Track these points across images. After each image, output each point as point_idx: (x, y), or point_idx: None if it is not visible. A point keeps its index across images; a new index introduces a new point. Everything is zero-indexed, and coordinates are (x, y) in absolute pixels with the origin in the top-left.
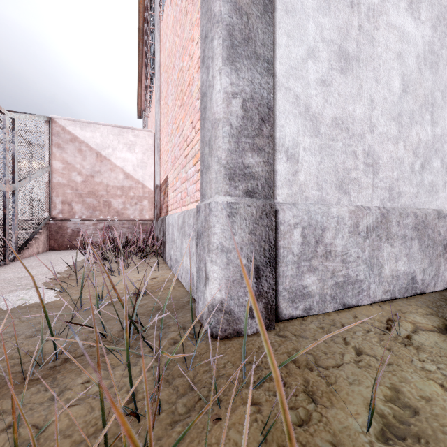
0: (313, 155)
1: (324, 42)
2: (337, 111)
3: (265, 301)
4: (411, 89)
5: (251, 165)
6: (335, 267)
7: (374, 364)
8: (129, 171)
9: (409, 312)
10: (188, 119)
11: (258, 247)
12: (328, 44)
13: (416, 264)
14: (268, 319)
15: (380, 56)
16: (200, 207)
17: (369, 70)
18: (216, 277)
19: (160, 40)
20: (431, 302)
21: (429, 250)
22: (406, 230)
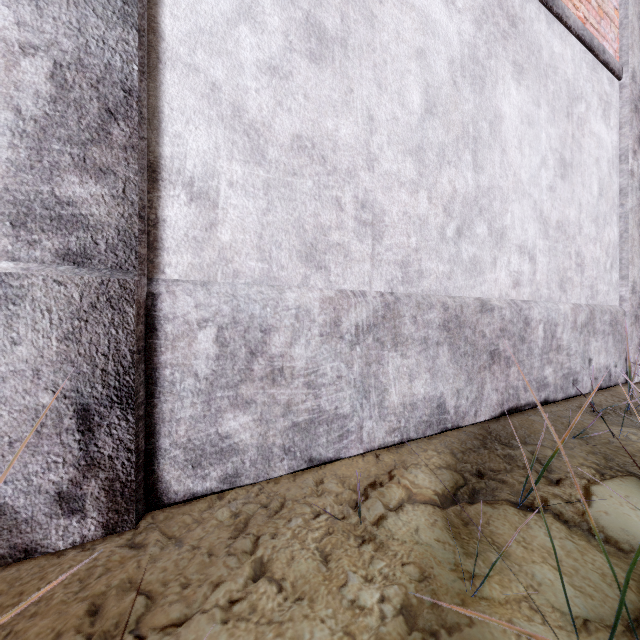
0: (250, 196)
1: (275, 0)
2: (303, 125)
3: (108, 476)
4: (440, 109)
5: (79, 200)
6: (292, 395)
7: (266, 604)
8: None
9: (414, 466)
10: None
11: (86, 368)
12: (284, 4)
13: (446, 383)
14: (116, 511)
15: (387, 48)
16: None
17: (365, 66)
18: None
19: None
20: (460, 444)
21: (467, 360)
22: (428, 330)
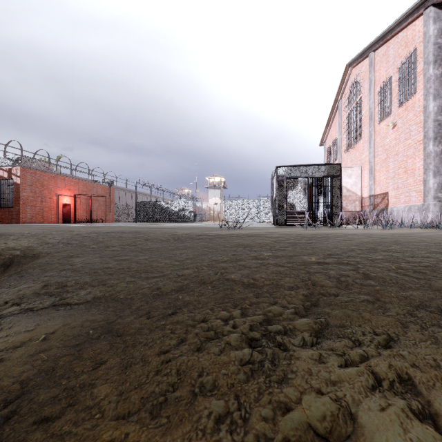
0: None
1: None
2: None
3: None
4: None
5: (439, 195)
6: None
7: None
8: (349, 188)
9: None
10: (411, 179)
11: (441, 211)
12: None
13: None
14: None
15: None
16: (424, 204)
17: None
18: (431, 216)
19: (374, 129)
20: None
21: None
22: None
